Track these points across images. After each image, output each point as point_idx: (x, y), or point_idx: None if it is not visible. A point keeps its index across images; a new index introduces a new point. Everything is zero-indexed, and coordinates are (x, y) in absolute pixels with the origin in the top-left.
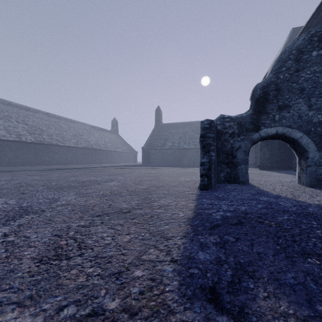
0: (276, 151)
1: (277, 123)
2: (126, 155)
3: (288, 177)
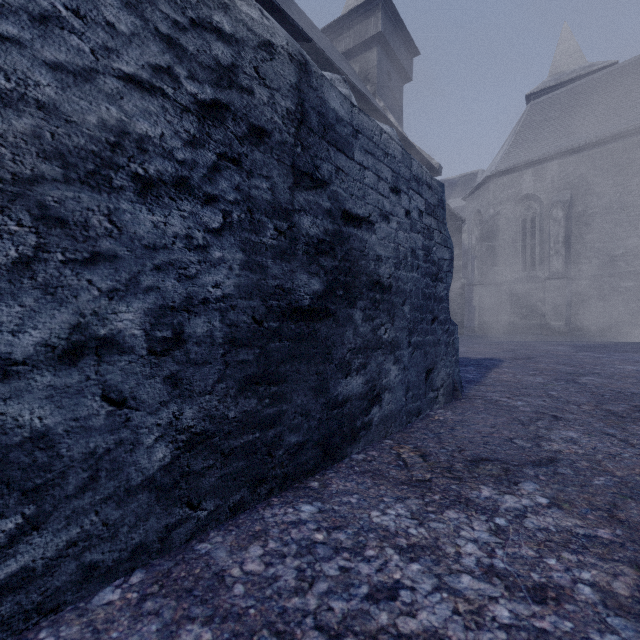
0: None
1: None
2: None
3: None
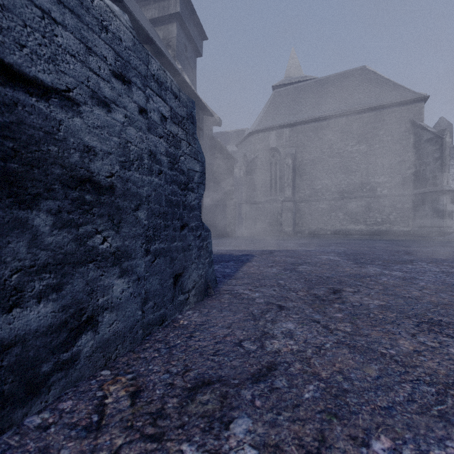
0: None
1: None
2: None
3: None
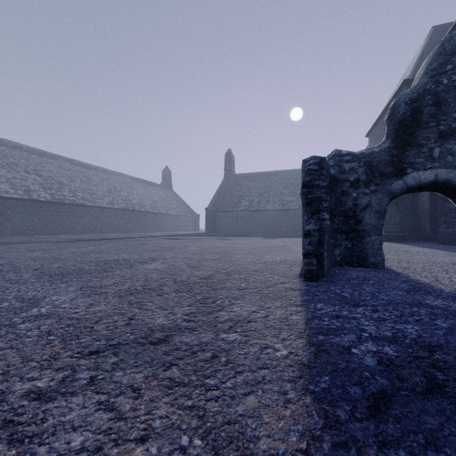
0: (411, 213)
1: (437, 161)
2: (182, 220)
3: (441, 254)
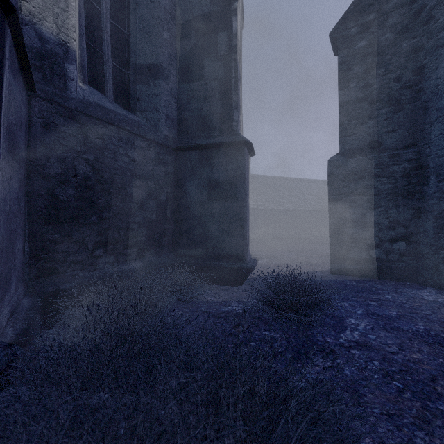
0: None
1: None
2: None
3: None
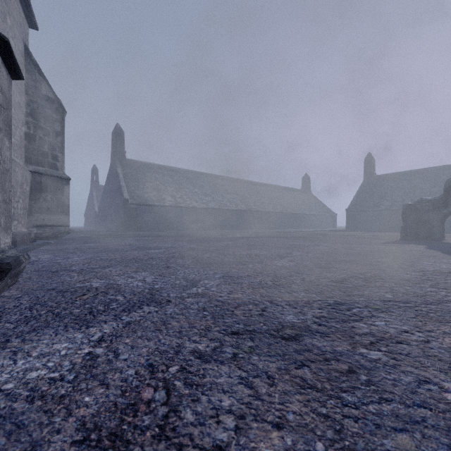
0: None
1: None
2: (321, 219)
3: None
